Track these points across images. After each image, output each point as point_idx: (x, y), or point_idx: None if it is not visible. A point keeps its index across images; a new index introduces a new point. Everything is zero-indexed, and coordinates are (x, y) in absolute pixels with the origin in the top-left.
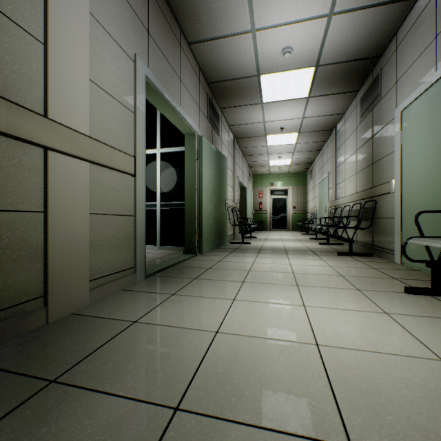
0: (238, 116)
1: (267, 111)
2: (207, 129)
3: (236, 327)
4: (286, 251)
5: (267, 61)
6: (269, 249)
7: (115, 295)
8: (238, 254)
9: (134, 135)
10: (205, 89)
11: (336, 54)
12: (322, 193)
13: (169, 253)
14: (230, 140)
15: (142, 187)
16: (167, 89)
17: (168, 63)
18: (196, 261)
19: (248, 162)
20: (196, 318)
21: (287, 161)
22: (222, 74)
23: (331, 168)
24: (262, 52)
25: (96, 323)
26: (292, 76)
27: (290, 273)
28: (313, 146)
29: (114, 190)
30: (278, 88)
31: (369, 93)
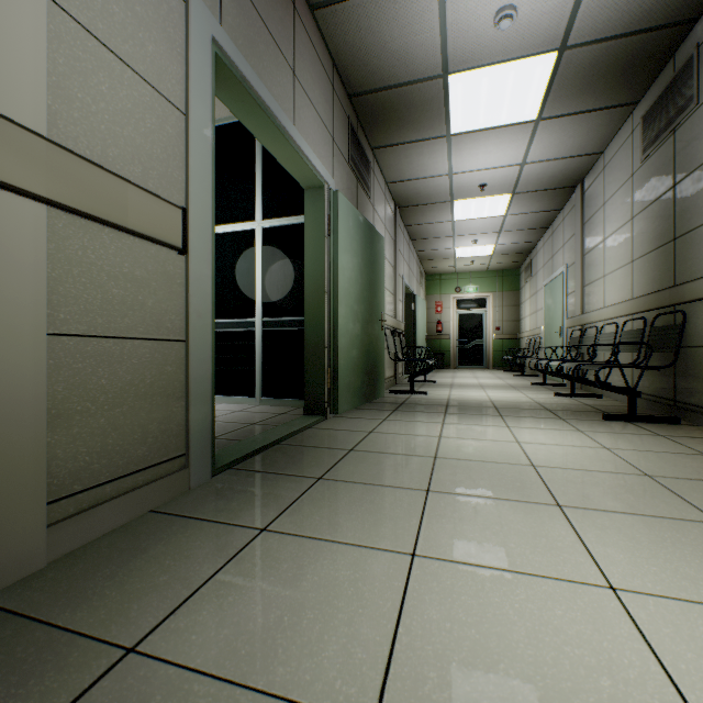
0: (404, 163)
1: (458, 153)
2: (347, 182)
3: (434, 700)
4: (497, 409)
5: (463, 42)
6: (463, 404)
7: (125, 531)
8: (406, 416)
9: (184, 163)
10: (344, 106)
11: (605, 17)
12: (551, 303)
13: (277, 413)
14: (389, 209)
15: (206, 280)
16: (265, 85)
17: (268, 33)
18: (324, 431)
19: (418, 252)
20: (308, 640)
21: (487, 249)
22: (375, 76)
23: (571, 257)
24: (454, 21)
25: (16, 654)
26: (511, 73)
27: (526, 465)
28: (537, 219)
29: (130, 281)
30: (482, 102)
31: (667, 100)
